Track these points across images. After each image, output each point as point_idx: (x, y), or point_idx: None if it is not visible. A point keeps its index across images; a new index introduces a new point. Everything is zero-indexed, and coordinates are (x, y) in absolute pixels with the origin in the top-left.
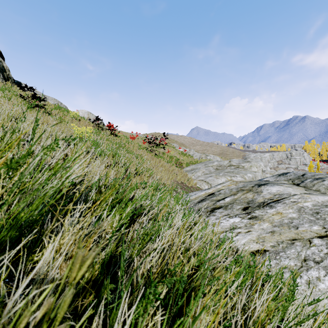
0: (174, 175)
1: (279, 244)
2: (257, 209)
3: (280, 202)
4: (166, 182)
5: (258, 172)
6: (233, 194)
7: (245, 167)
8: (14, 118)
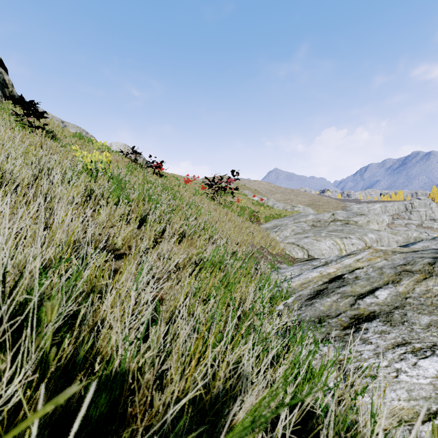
0: (250, 235)
1: None
2: None
3: None
4: (238, 250)
5: (382, 231)
6: (392, 281)
7: (358, 223)
8: None
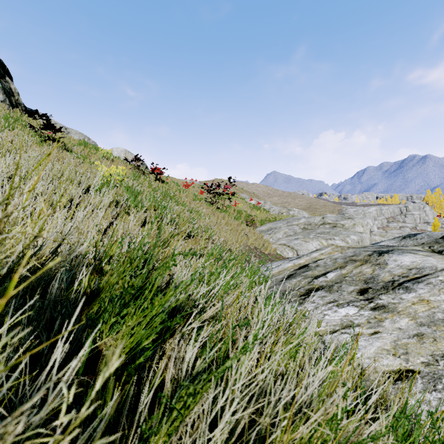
0: (244, 237)
1: (438, 360)
2: (384, 293)
3: (421, 281)
4: (233, 248)
5: (365, 233)
6: (340, 267)
7: (345, 226)
8: (8, 151)
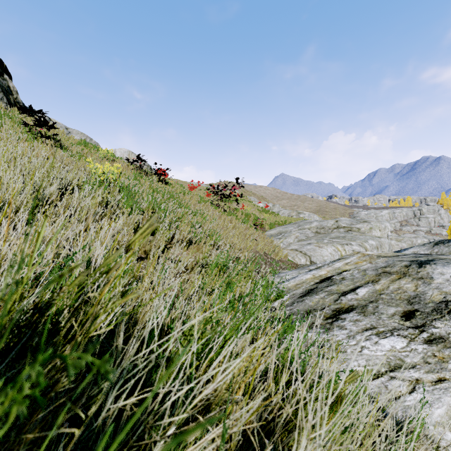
0: (253, 242)
1: None
2: (438, 319)
3: None
4: (241, 255)
5: (384, 237)
6: (372, 281)
7: (361, 230)
8: None
